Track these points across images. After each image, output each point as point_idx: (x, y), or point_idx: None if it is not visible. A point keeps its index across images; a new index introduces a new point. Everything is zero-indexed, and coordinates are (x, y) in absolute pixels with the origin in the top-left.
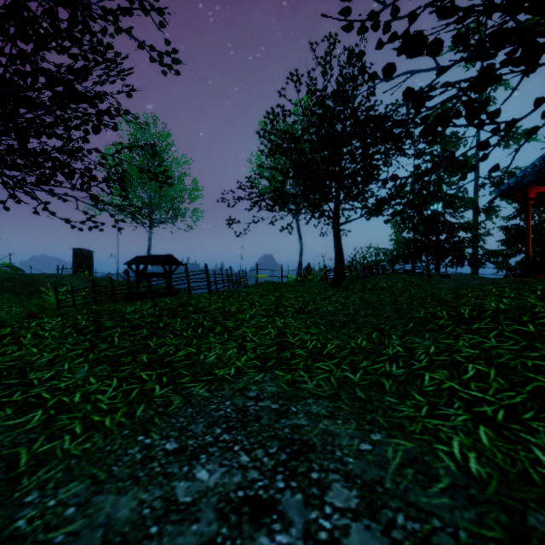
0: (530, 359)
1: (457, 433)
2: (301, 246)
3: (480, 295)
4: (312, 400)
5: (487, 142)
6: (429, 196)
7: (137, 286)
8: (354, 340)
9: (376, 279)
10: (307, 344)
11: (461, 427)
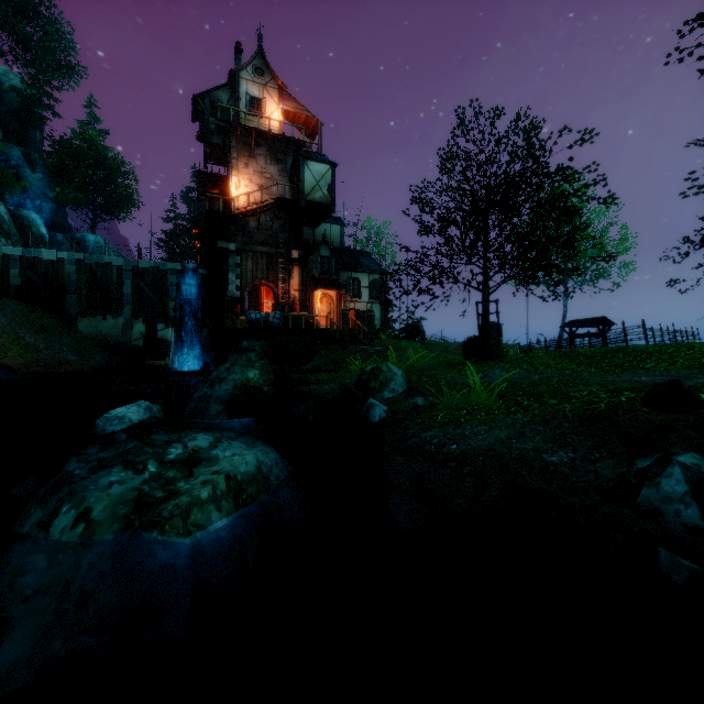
0: None
1: None
2: None
3: None
4: None
5: None
6: None
7: (570, 345)
8: None
9: None
10: None
11: None
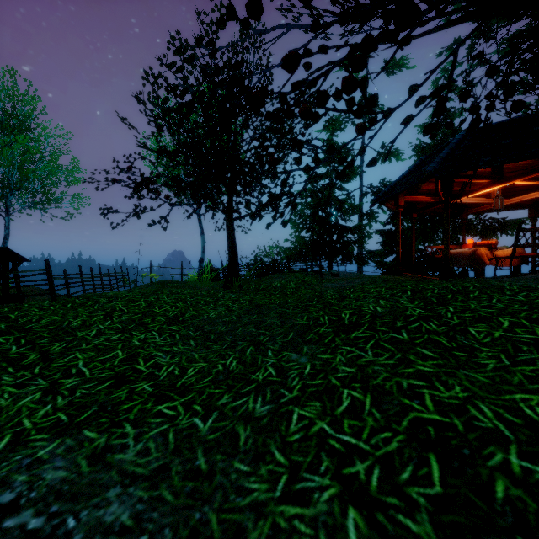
0: (405, 378)
1: (318, 533)
2: (203, 242)
3: (361, 296)
4: (117, 491)
5: (364, 124)
6: (324, 199)
7: None
8: (224, 360)
9: (271, 278)
10: (161, 371)
11: (324, 516)
